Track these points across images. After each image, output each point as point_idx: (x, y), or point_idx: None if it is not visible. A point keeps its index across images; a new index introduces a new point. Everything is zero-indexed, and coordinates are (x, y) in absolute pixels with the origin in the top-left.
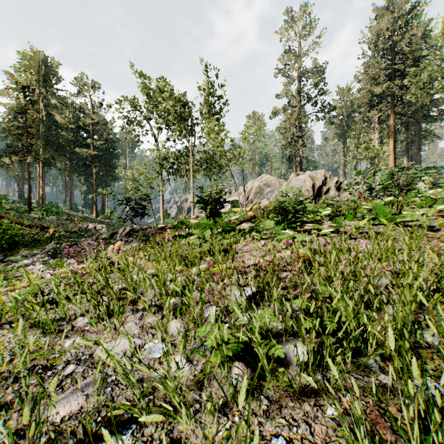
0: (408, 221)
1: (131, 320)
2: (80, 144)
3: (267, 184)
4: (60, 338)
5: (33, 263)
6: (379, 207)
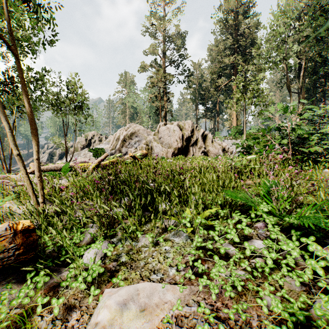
0: None
1: None
2: None
3: (135, 133)
4: None
5: None
6: None
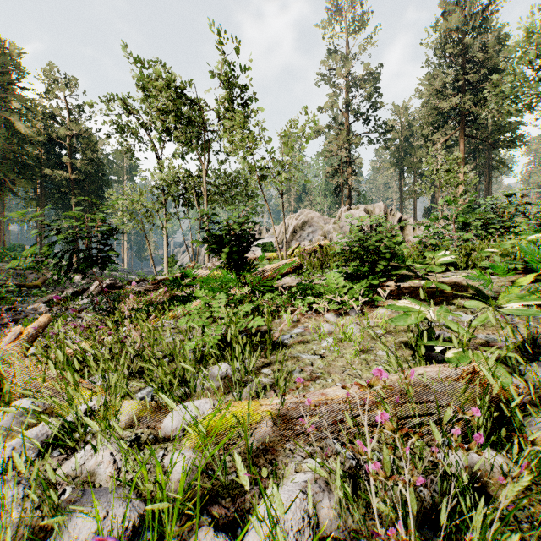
0: None
1: None
2: (53, 164)
3: (308, 222)
4: None
5: None
6: (528, 250)
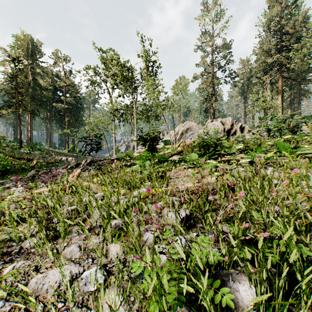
0: (305, 154)
1: (75, 242)
2: (56, 100)
3: (190, 128)
4: (4, 262)
5: (17, 186)
6: (280, 143)
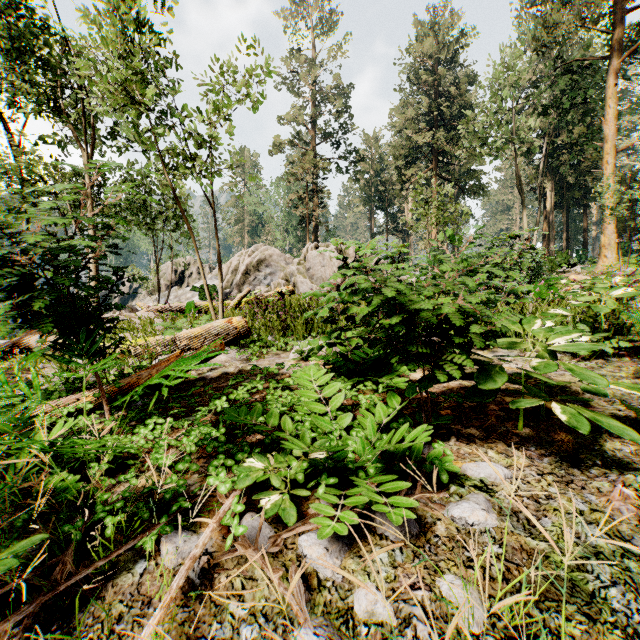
0: None
1: None
2: None
3: (265, 260)
4: None
5: None
6: None
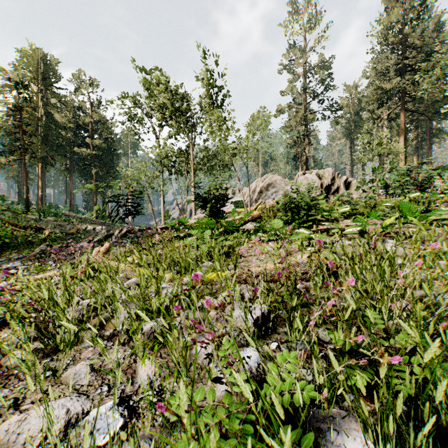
0: (441, 220)
1: (86, 357)
2: (80, 144)
3: (272, 184)
4: None
5: (17, 267)
6: (404, 204)
